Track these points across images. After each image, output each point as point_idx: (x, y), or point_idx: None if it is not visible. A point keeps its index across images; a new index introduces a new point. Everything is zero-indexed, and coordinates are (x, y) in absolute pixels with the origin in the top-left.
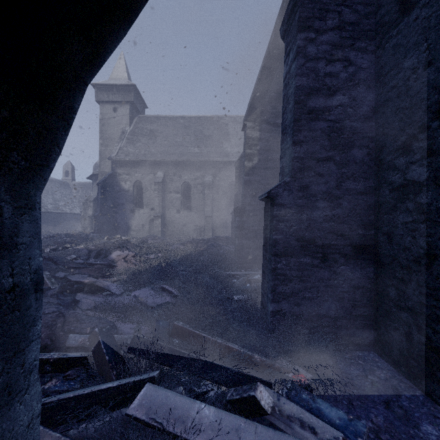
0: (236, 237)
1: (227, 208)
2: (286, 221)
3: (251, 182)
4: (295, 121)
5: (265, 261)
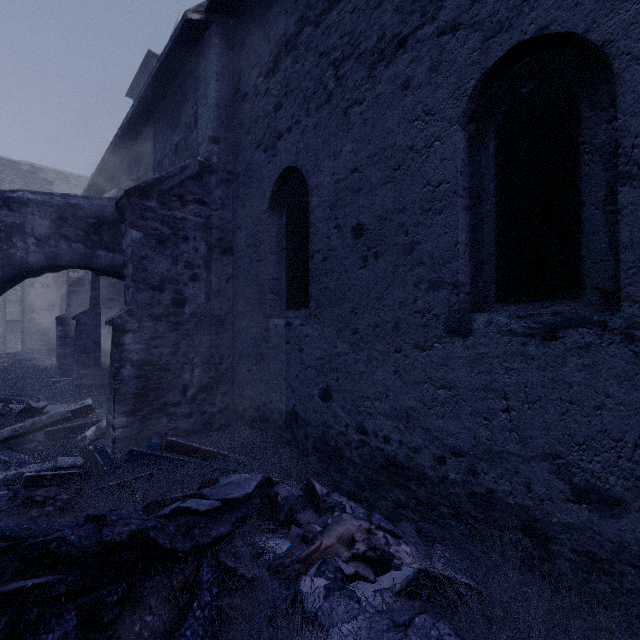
0: (59, 346)
1: (50, 308)
2: (86, 333)
3: (77, 293)
4: (93, 277)
5: (74, 358)
